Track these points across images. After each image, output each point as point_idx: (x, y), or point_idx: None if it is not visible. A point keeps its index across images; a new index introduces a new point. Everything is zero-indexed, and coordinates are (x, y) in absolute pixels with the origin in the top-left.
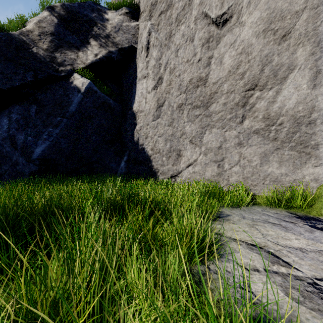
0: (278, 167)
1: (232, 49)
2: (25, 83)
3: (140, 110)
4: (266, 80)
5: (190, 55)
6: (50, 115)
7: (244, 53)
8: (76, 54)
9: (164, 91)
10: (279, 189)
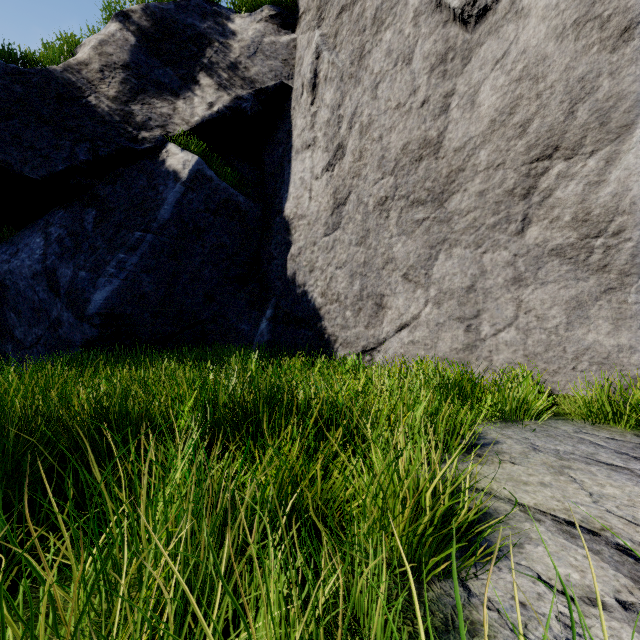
0: (611, 332)
1: (499, 72)
2: (75, 165)
3: (298, 215)
4: (581, 135)
5: (404, 93)
6: (122, 228)
7: (526, 78)
8: (173, 105)
9: (348, 172)
10: (615, 381)
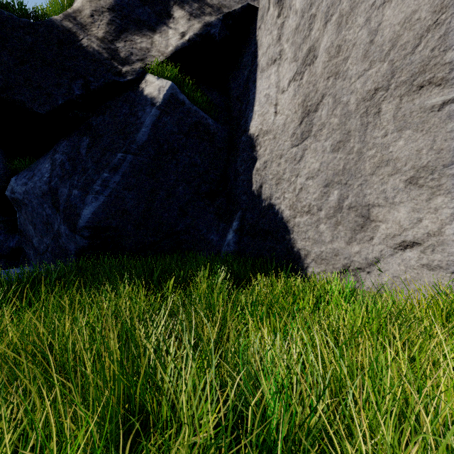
0: None
1: None
2: (71, 99)
3: (263, 131)
4: None
5: None
6: (107, 151)
7: None
8: (150, 39)
9: (321, 74)
10: None
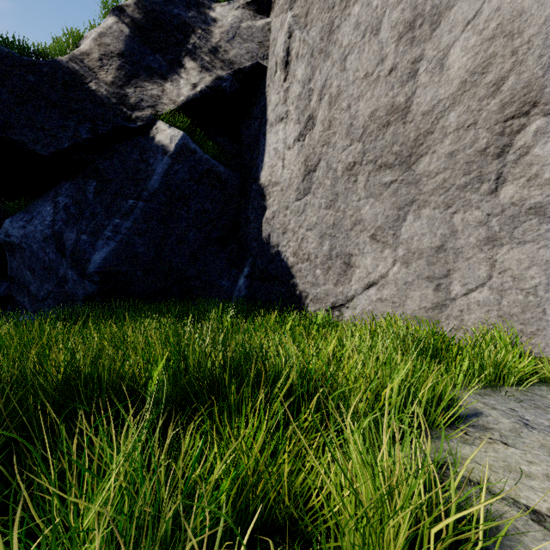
0: None
1: (470, 33)
2: (78, 142)
3: (272, 182)
4: None
5: (372, 62)
6: (118, 197)
7: (500, 35)
8: (161, 87)
9: (318, 141)
10: None
